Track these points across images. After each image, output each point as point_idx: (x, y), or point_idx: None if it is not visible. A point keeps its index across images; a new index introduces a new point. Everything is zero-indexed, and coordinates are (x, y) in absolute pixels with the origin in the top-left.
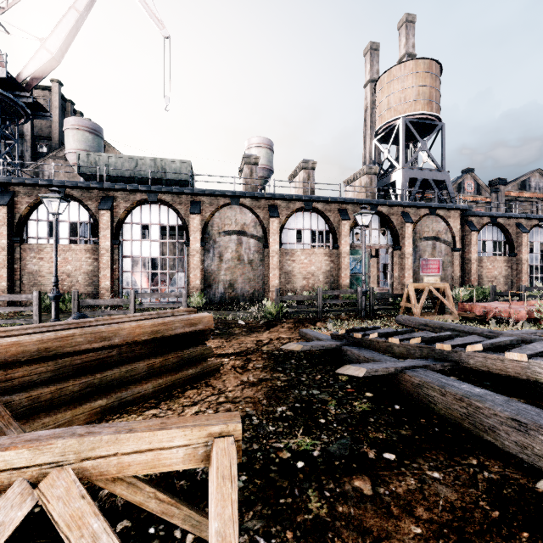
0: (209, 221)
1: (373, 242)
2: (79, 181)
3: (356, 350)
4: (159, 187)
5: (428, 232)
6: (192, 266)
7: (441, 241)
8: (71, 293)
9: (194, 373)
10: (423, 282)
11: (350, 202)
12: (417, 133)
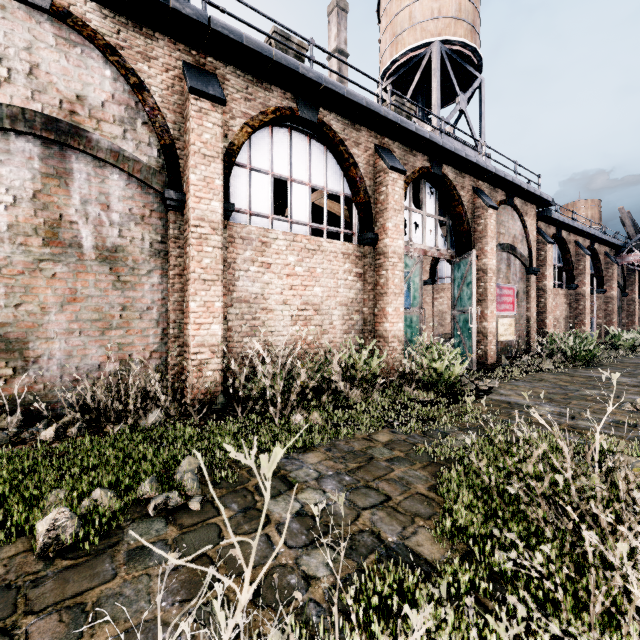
0: None
1: (428, 242)
2: None
3: None
4: None
5: (504, 236)
6: None
7: (518, 254)
8: None
9: None
10: (497, 327)
11: (405, 129)
12: (454, 78)
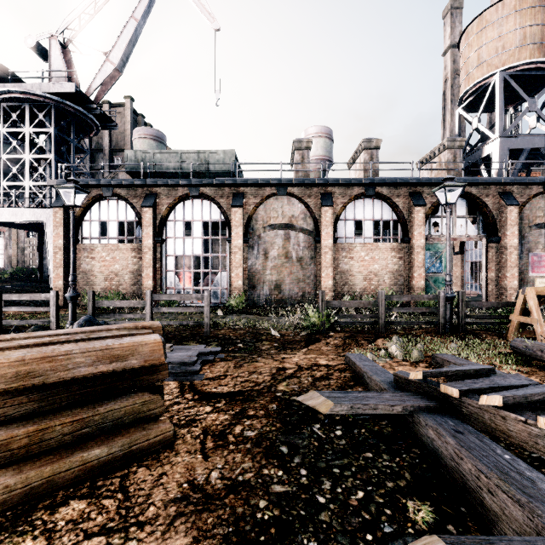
0: (253, 215)
1: (458, 233)
2: (124, 179)
3: (451, 435)
4: (200, 179)
5: (542, 218)
6: (233, 265)
7: None
8: (113, 292)
9: (106, 455)
10: (534, 284)
11: (426, 183)
12: (521, 90)
